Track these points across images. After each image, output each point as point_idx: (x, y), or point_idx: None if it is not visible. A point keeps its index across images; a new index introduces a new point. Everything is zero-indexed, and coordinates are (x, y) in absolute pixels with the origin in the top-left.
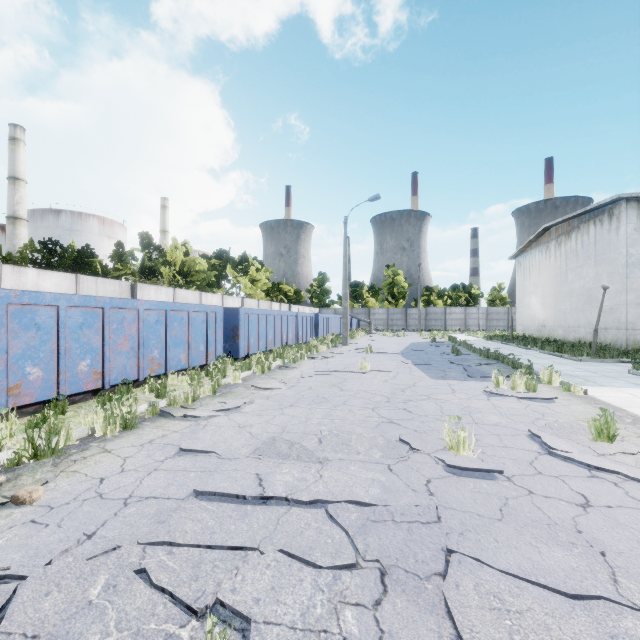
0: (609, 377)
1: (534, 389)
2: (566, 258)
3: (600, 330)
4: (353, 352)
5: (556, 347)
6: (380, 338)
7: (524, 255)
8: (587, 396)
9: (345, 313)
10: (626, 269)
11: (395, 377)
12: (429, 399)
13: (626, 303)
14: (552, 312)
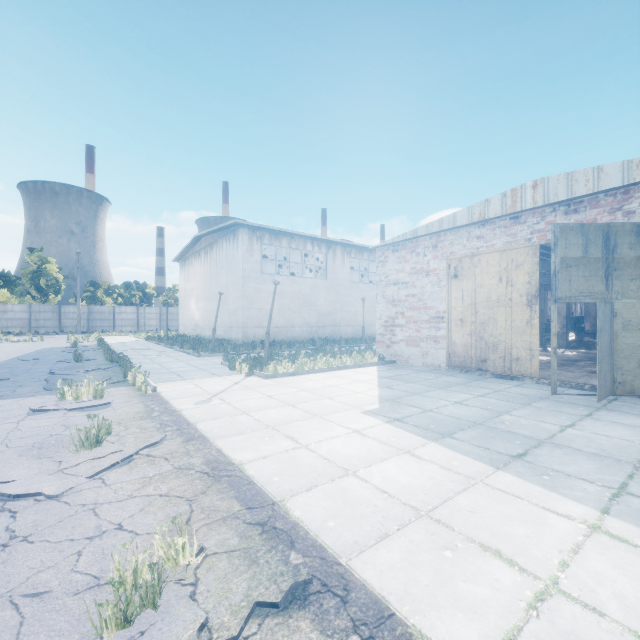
0: (202, 370)
1: (102, 395)
2: (211, 266)
3: (229, 329)
4: None
5: (192, 345)
6: None
7: (185, 259)
8: (154, 393)
9: None
10: (242, 280)
11: None
12: None
13: (242, 307)
14: (203, 313)
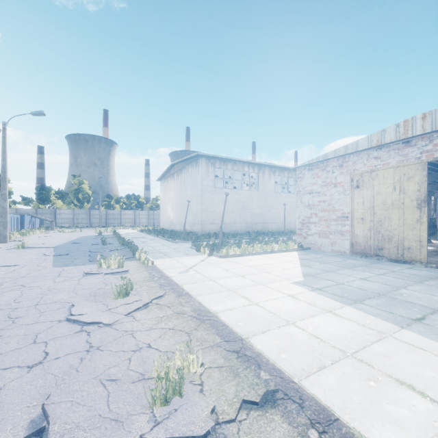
0: (179, 251)
1: (122, 265)
2: (181, 184)
3: (193, 224)
4: (2, 249)
5: (170, 235)
6: (56, 234)
7: (164, 179)
8: (153, 265)
9: (4, 212)
10: (201, 192)
11: (14, 270)
12: (20, 288)
13: (201, 210)
14: (175, 214)
